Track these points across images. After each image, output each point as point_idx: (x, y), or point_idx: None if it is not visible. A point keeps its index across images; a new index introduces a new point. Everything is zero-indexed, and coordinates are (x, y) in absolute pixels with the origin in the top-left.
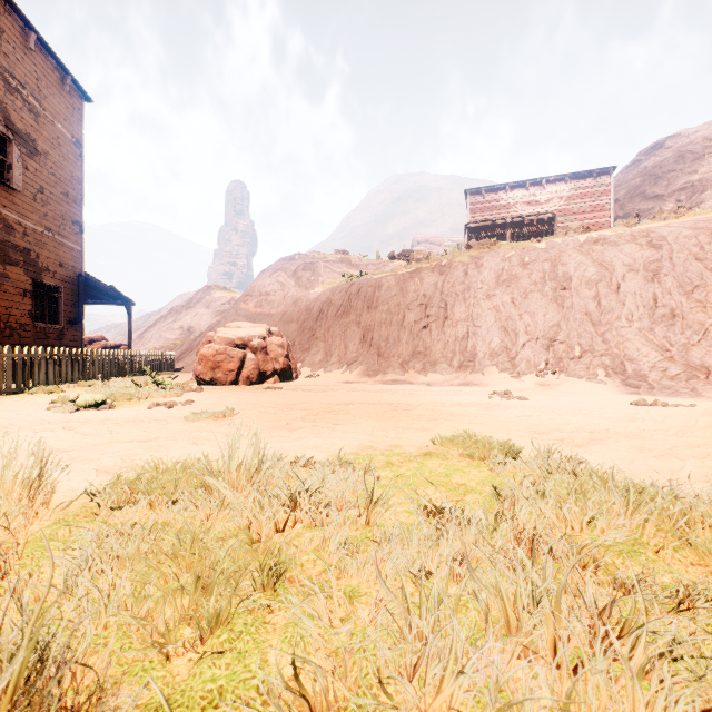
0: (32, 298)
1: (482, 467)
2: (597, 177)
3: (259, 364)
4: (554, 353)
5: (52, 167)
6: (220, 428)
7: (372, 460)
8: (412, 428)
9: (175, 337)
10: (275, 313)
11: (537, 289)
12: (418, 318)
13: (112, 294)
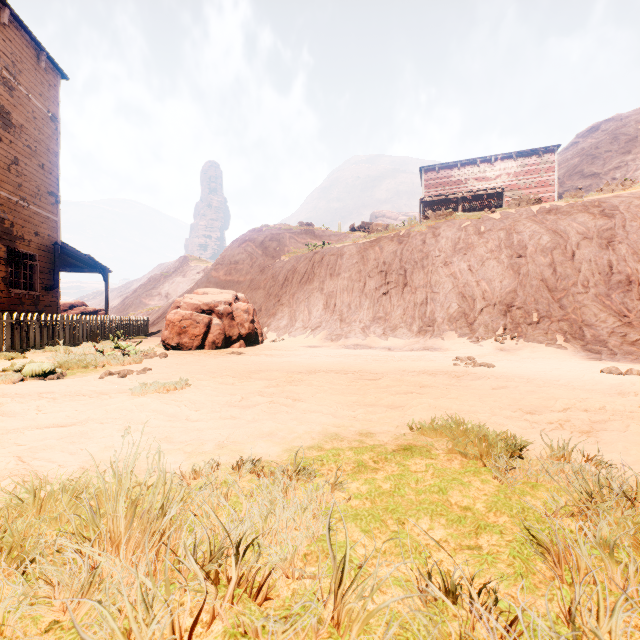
0: (6, 265)
1: (482, 473)
2: (543, 155)
3: (225, 329)
4: (512, 318)
5: (27, 139)
6: (165, 406)
7: (338, 459)
8: (381, 405)
9: (154, 303)
10: (243, 280)
11: (494, 257)
12: (379, 285)
13: (89, 262)
